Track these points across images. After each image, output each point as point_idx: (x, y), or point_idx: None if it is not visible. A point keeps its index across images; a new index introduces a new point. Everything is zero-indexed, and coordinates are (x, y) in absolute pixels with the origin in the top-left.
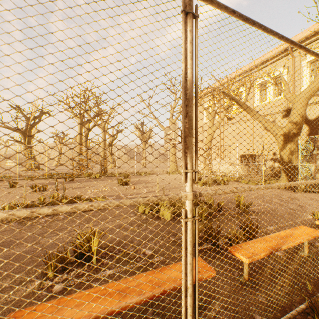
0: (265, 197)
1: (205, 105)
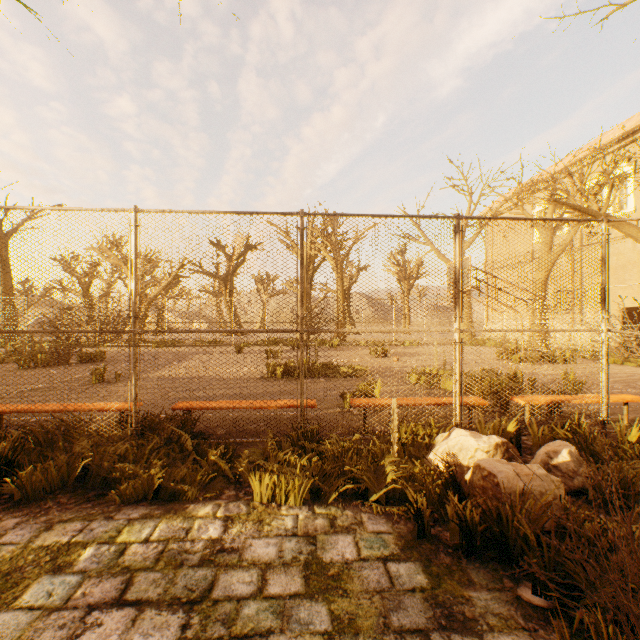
0: (637, 382)
1: (538, 207)
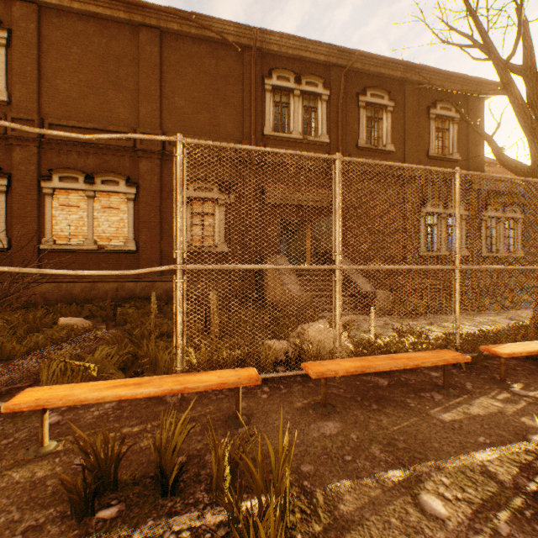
0: None
1: None
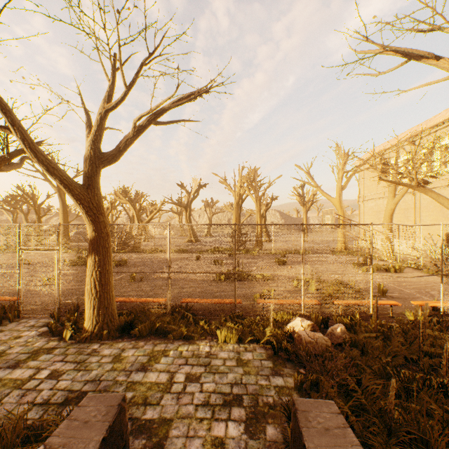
0: (427, 289)
1: (392, 161)
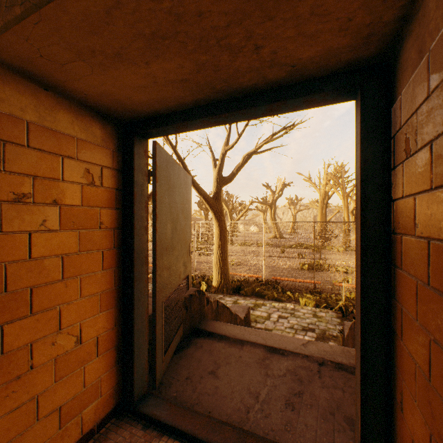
0: None
1: None
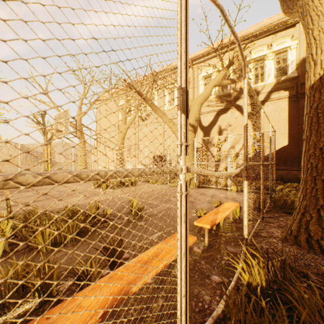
0: (166, 196)
1: (121, 102)
